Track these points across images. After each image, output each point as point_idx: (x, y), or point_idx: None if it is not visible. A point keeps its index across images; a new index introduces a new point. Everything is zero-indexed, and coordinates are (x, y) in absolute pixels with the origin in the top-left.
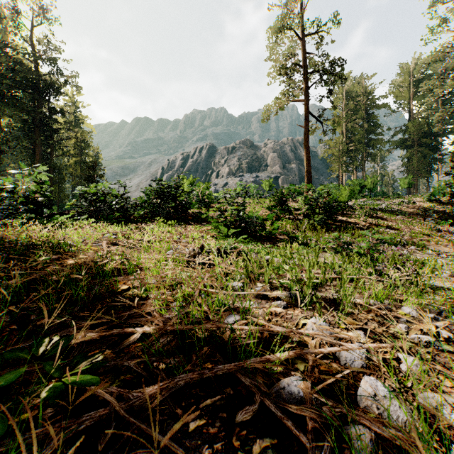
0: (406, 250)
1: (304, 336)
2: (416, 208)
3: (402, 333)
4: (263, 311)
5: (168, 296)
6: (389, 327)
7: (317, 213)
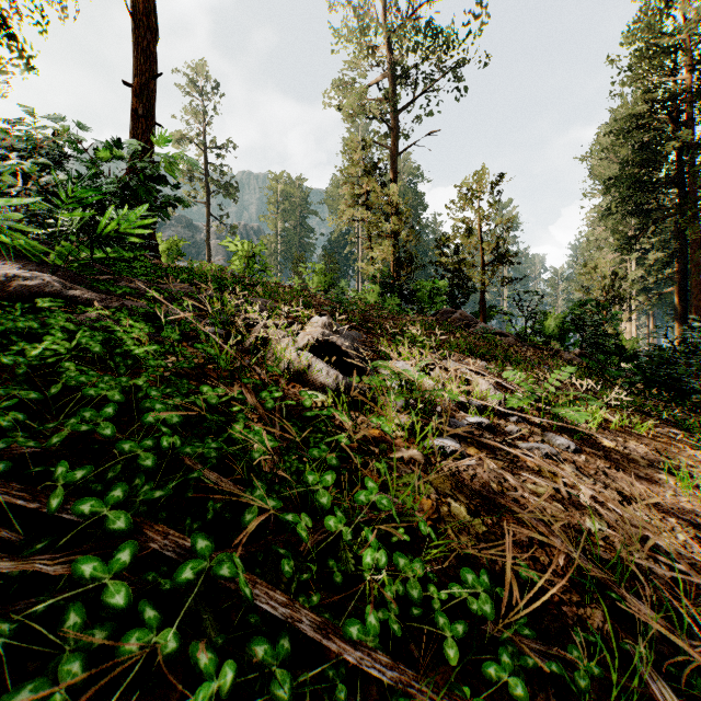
0: None
1: None
2: None
3: None
4: None
5: None
6: None
7: None
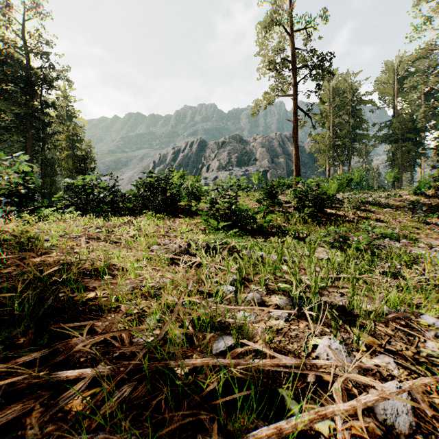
0: (398, 244)
1: (323, 374)
2: (402, 201)
3: (437, 357)
4: (262, 330)
5: (144, 307)
6: (418, 347)
7: (307, 206)
